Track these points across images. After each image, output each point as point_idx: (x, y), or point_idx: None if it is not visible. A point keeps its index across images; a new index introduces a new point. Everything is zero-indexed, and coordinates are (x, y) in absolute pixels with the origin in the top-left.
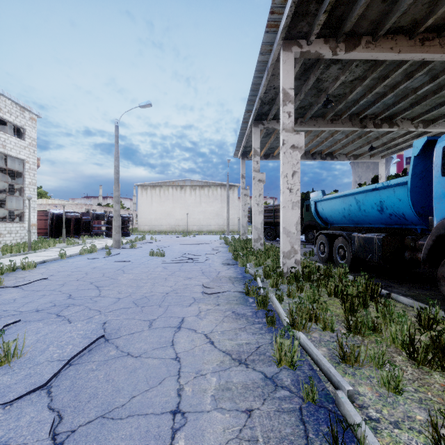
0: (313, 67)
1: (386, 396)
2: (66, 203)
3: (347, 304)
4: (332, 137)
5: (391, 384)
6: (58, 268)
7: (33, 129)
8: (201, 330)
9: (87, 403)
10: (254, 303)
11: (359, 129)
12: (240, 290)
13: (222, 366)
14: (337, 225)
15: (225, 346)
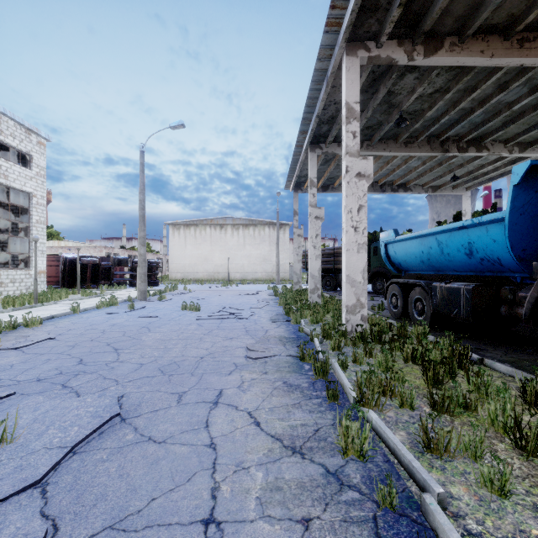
0: (383, 77)
1: (489, 501)
2: (82, 245)
3: (429, 373)
4: (406, 164)
5: (495, 484)
6: (68, 325)
7: (42, 156)
8: (244, 407)
9: (92, 508)
10: (310, 371)
11: (439, 154)
12: (293, 354)
13: (270, 456)
14: (413, 272)
15: (274, 429)
